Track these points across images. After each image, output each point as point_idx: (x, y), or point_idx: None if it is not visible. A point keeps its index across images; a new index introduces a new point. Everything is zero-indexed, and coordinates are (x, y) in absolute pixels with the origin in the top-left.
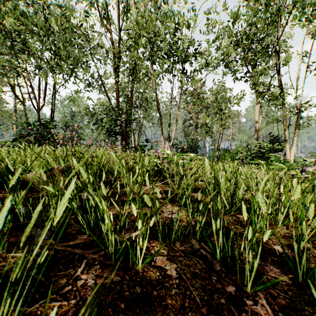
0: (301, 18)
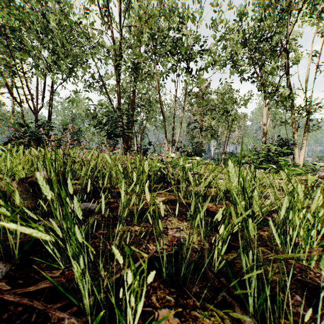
0: (312, 14)
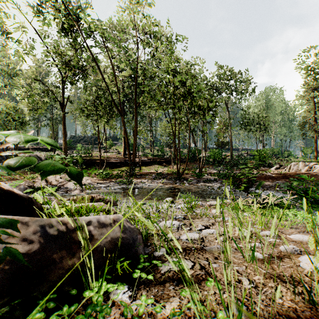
0: None
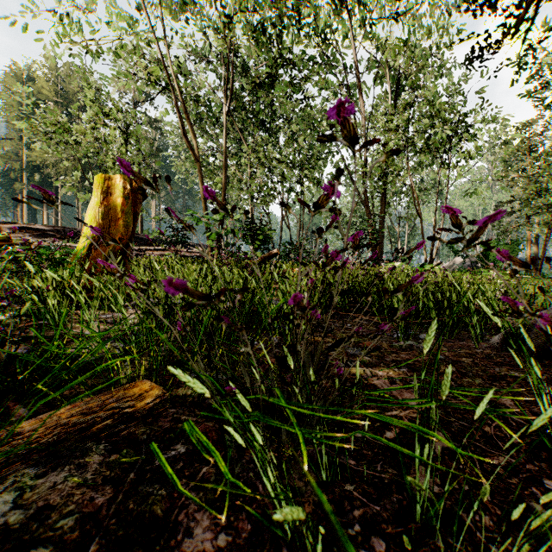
0: None
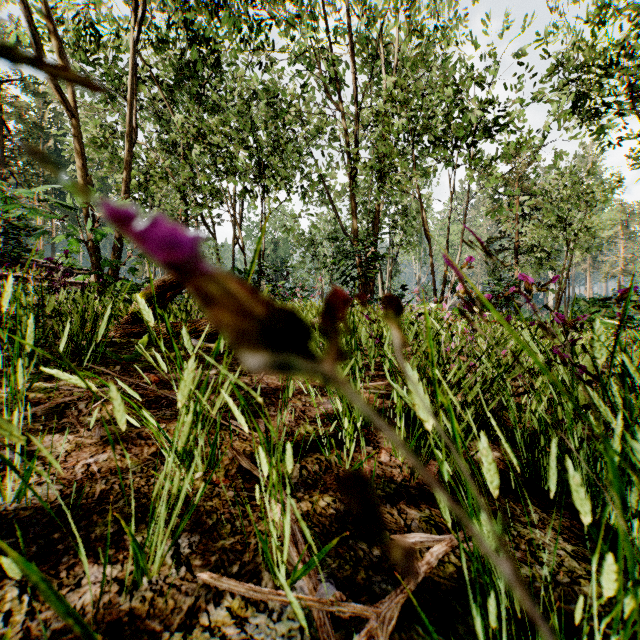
0: None
